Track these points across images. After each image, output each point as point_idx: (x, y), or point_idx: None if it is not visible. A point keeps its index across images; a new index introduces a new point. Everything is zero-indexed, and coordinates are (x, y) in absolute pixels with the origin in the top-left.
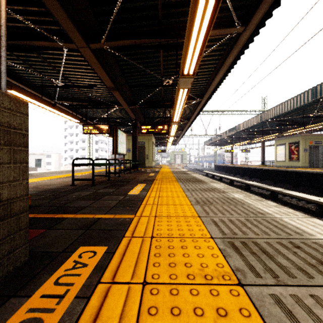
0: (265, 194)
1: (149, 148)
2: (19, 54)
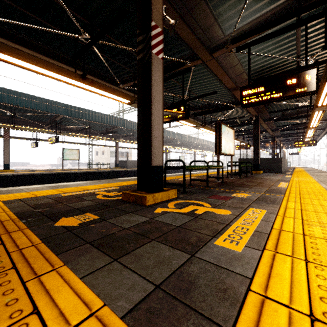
0: None
1: None
2: None
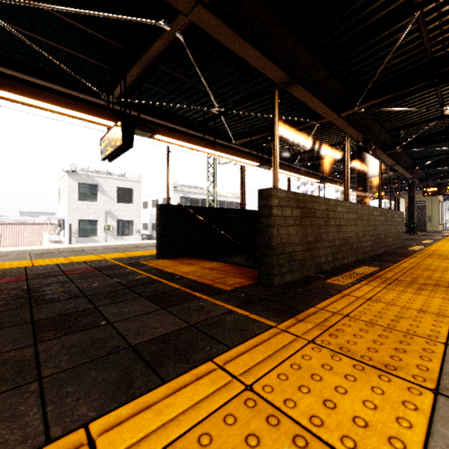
0: None
1: (432, 208)
2: None
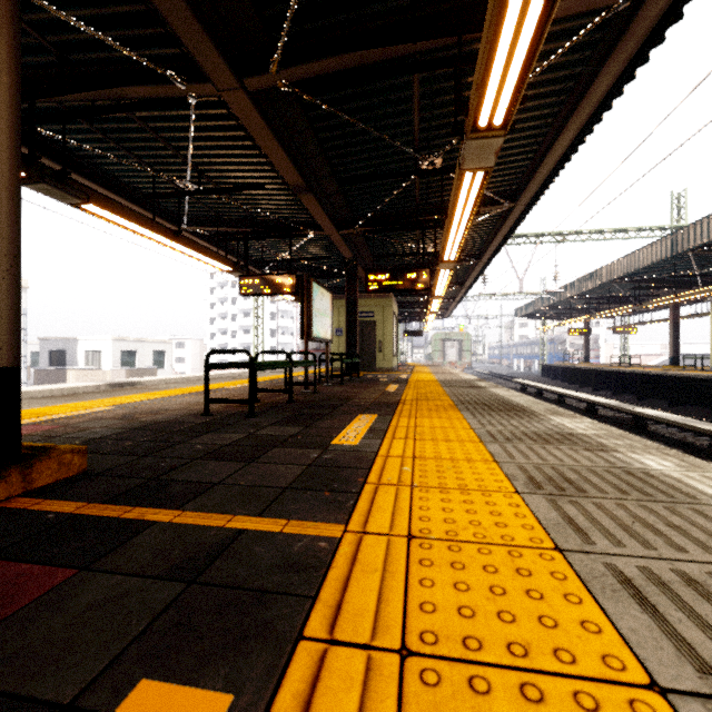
0: (695, 443)
1: (384, 326)
2: (106, 128)
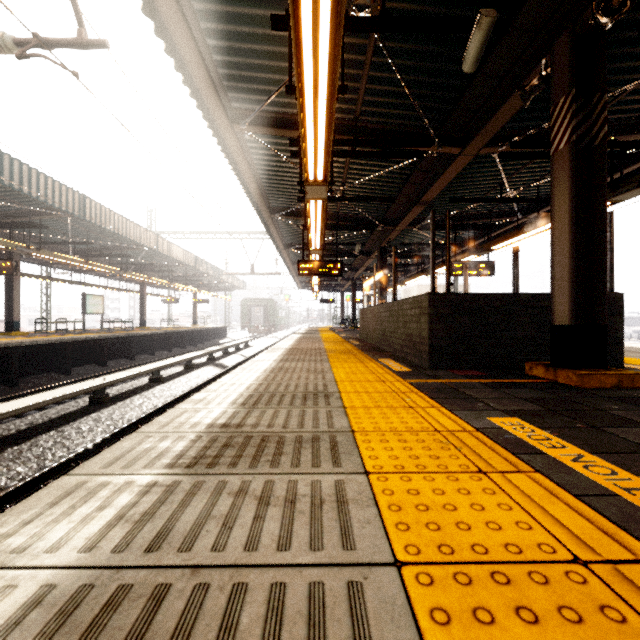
0: None
1: None
2: None
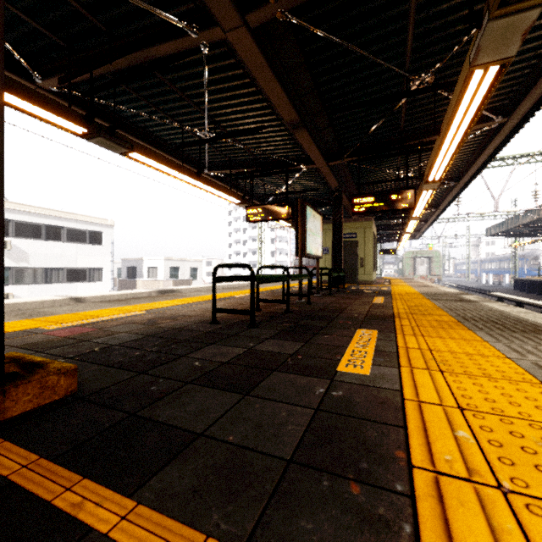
0: None
1: (365, 245)
2: (147, 94)
